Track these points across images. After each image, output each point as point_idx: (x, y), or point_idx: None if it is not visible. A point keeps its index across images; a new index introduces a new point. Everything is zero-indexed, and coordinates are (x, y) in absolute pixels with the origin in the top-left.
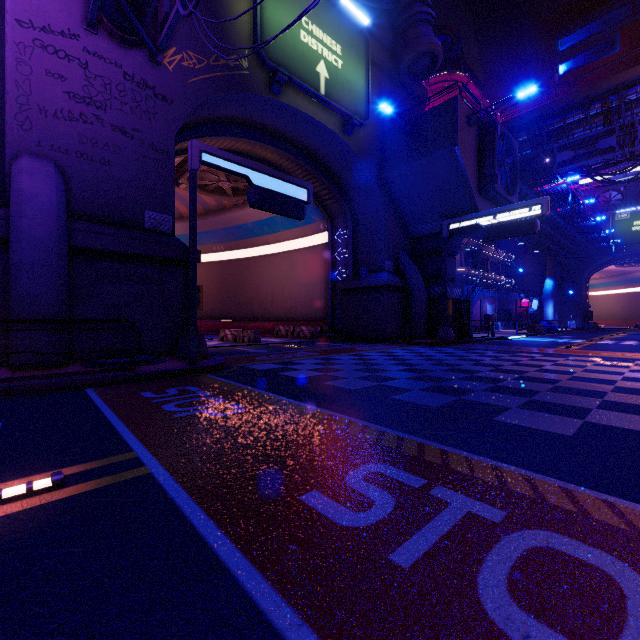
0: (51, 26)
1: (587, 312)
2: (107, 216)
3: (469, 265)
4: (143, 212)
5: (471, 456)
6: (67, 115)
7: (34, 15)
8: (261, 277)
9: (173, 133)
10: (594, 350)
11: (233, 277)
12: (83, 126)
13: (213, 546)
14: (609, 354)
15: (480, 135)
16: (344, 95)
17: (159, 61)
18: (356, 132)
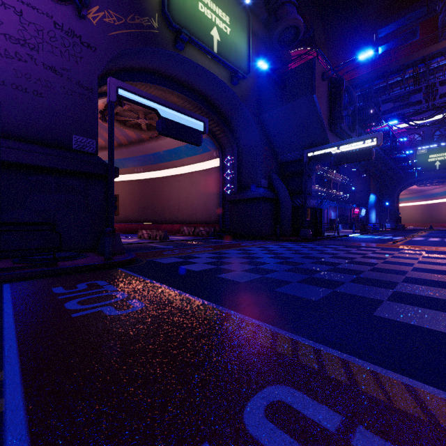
0: None
1: (398, 217)
2: (39, 138)
3: (318, 184)
4: (71, 136)
5: (375, 369)
6: (3, 53)
7: None
8: (170, 191)
9: (96, 74)
10: (414, 245)
11: (150, 191)
12: (18, 63)
13: None
14: (427, 248)
15: (331, 88)
16: (231, 54)
17: (84, 14)
18: (240, 83)
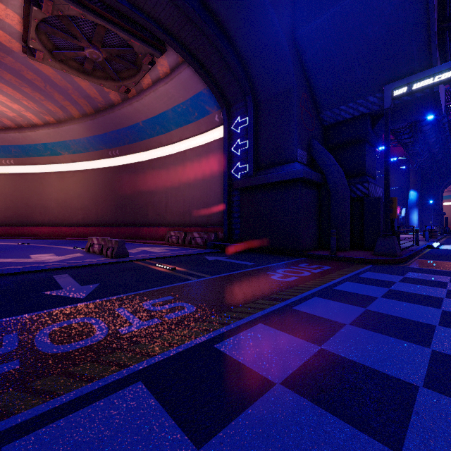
0: None
1: (446, 219)
2: None
3: None
4: None
5: None
6: None
7: None
8: (155, 181)
9: None
10: None
11: (128, 182)
12: None
13: None
14: None
15: None
16: None
17: None
18: None
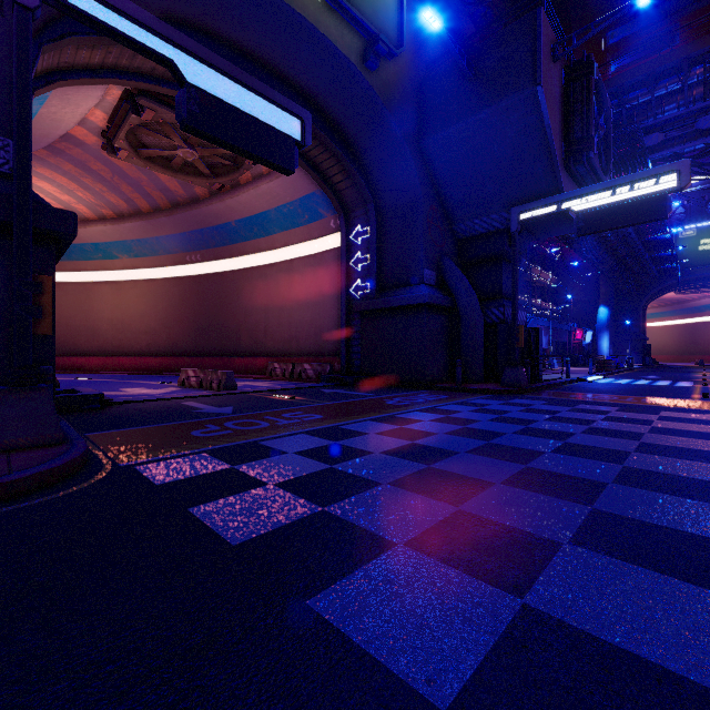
0: None
1: (647, 346)
2: None
3: None
4: None
5: None
6: None
7: None
8: (251, 297)
9: None
10: None
11: (213, 297)
12: None
13: None
14: None
15: (566, 81)
16: None
17: None
18: (383, 69)
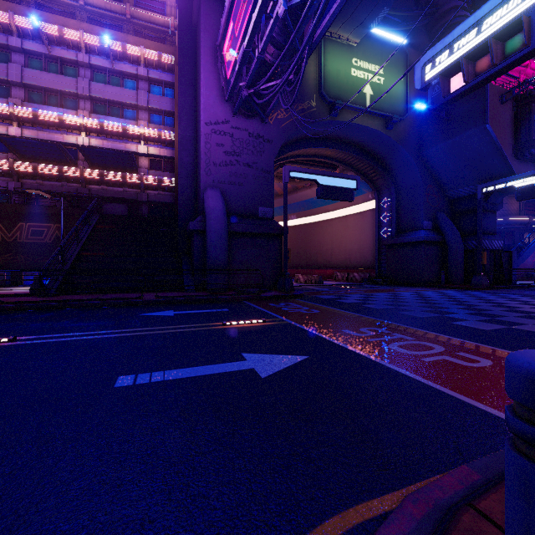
0: (218, 120)
1: None
2: (241, 213)
3: (531, 213)
4: (258, 208)
5: (419, 329)
6: (224, 163)
7: (211, 118)
8: (323, 236)
9: (273, 160)
10: None
11: (302, 237)
12: (231, 167)
13: (315, 334)
14: None
15: (516, 107)
16: (385, 102)
17: (266, 122)
18: (396, 125)
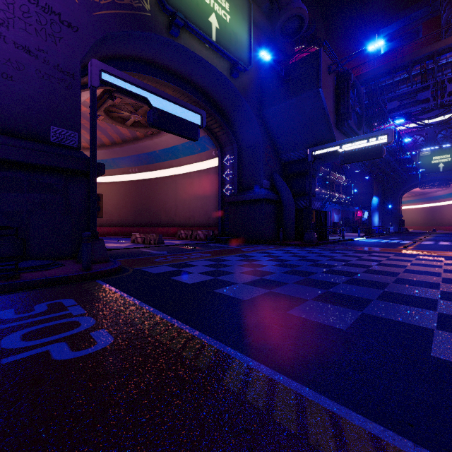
0: None
1: (401, 220)
2: (10, 128)
3: (320, 186)
4: (48, 127)
5: None
6: None
7: None
8: (167, 193)
9: (79, 58)
10: (428, 250)
11: (145, 193)
12: None
13: None
14: (444, 253)
15: (337, 82)
16: (231, 44)
17: None
18: (241, 76)
